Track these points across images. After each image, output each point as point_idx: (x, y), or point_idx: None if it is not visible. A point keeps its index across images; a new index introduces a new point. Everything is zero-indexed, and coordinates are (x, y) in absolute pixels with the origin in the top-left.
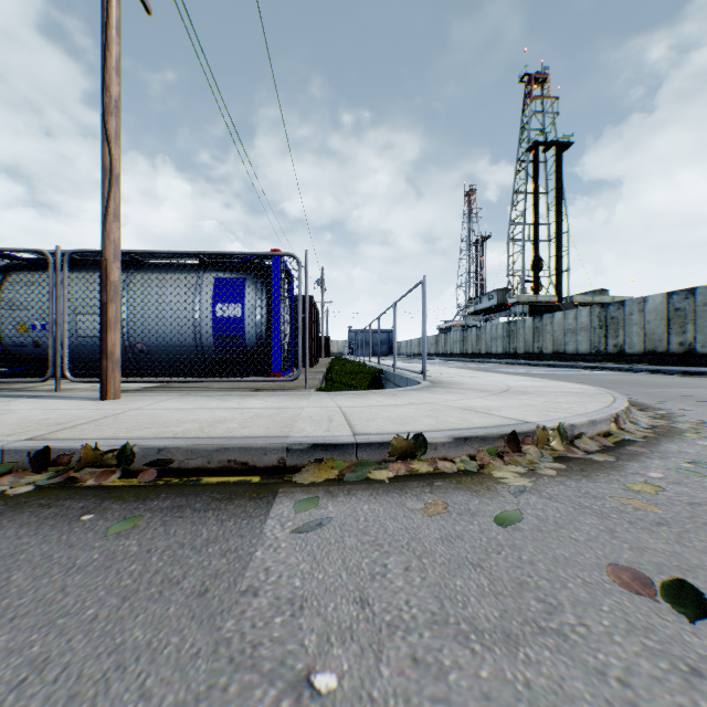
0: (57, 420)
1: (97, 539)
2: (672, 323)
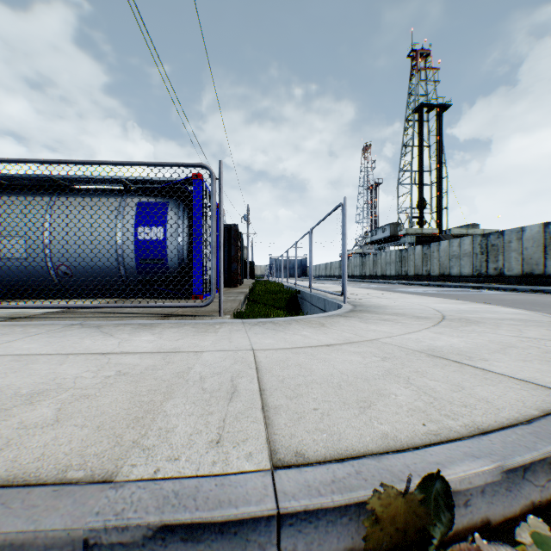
0: None
1: None
2: (548, 249)
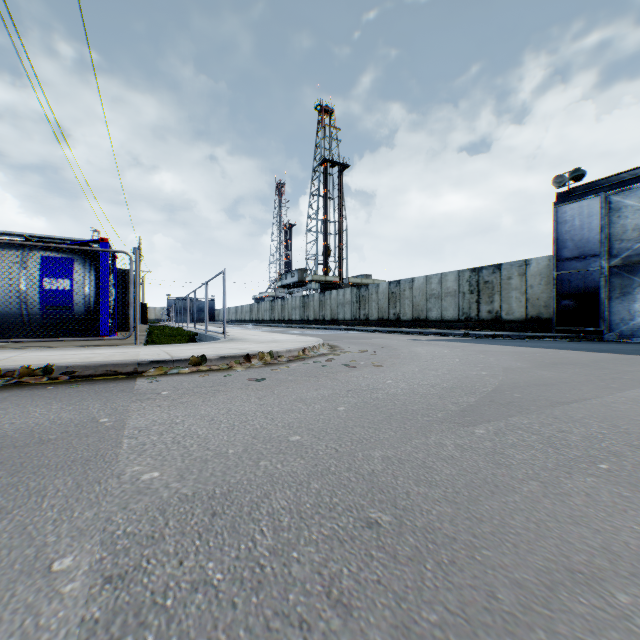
0: None
1: (67, 389)
2: (391, 301)
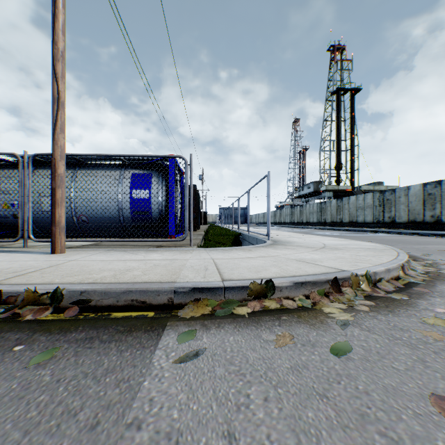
0: (16, 269)
1: (20, 369)
2: (426, 203)
